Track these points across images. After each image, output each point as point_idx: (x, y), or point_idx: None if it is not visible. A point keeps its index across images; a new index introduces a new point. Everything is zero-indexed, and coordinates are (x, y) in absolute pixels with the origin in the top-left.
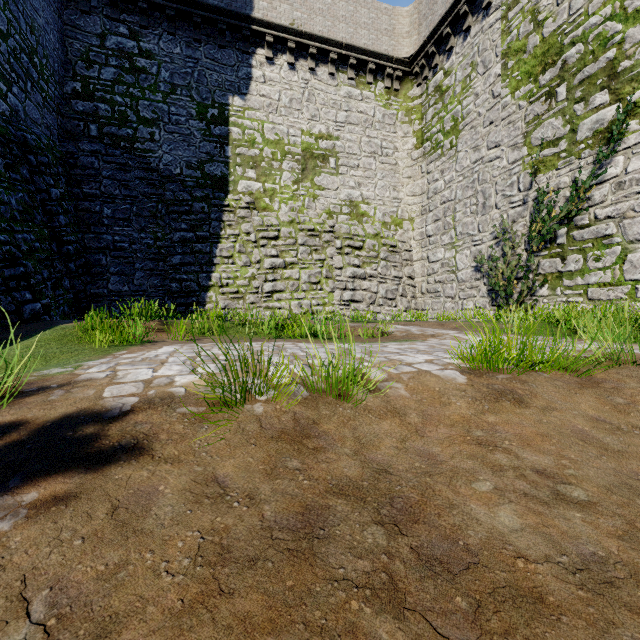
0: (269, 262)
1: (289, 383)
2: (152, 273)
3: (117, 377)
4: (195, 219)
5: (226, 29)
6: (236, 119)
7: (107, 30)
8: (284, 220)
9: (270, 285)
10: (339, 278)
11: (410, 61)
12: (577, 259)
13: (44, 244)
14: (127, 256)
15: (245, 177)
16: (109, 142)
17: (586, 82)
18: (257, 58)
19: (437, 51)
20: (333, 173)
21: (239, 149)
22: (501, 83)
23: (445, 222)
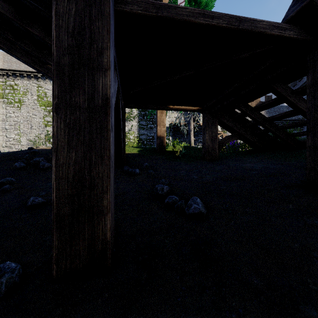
0: None
1: None
2: None
3: None
4: None
5: None
6: None
7: None
8: None
9: None
10: None
11: None
12: None
13: None
14: None
15: None
16: None
17: None
18: None
19: (12, 75)
20: None
21: None
22: (37, 102)
23: (15, 127)
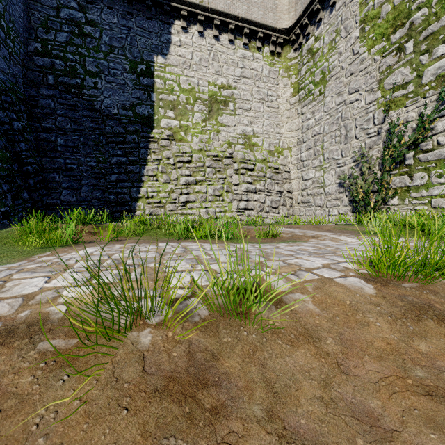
0: (184, 180)
1: (187, 296)
2: (95, 188)
3: (1, 290)
4: (128, 147)
5: (152, 5)
6: (159, 73)
7: (61, 4)
8: (195, 148)
9: (184, 197)
10: (236, 192)
11: (289, 31)
12: (422, 176)
13: (6, 164)
14: (75, 175)
15: (166, 116)
16: (63, 89)
17: (430, 37)
18: (175, 27)
19: (309, 23)
20: (232, 114)
21: (161, 95)
22: (360, 43)
23: (315, 150)
